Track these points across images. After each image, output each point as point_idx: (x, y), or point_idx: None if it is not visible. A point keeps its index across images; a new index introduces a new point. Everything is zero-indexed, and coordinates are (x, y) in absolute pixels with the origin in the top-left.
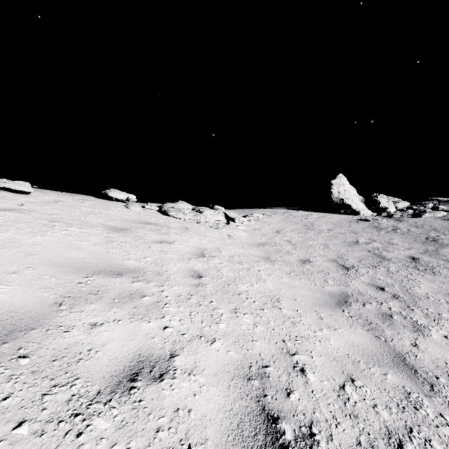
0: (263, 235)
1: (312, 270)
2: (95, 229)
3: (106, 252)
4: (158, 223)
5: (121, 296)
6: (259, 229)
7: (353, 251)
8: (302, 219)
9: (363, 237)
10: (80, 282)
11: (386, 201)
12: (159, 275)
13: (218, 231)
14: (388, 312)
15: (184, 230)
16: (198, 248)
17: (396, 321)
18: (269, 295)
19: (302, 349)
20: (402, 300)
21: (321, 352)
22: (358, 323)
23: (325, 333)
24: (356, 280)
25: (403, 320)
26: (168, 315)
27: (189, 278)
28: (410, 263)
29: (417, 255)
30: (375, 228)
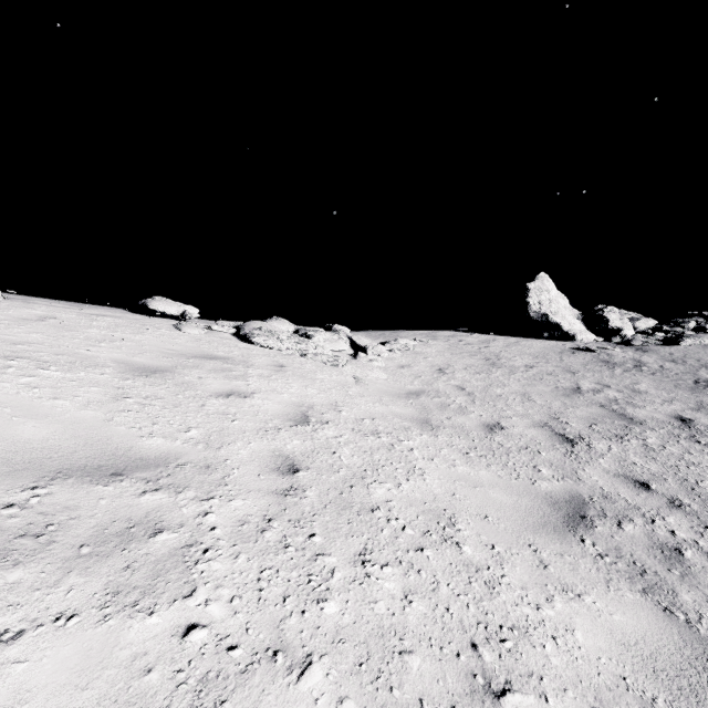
0: (416, 376)
1: (508, 445)
2: (97, 371)
3: (105, 422)
4: (229, 357)
5: (103, 535)
6: (409, 365)
7: (575, 406)
8: (481, 349)
9: (586, 380)
10: (9, 503)
11: (618, 318)
12: (208, 471)
13: (337, 370)
14: (671, 542)
15: (275, 369)
16: (299, 404)
17: (693, 566)
18: (433, 507)
19: (518, 672)
20: (690, 512)
21: (564, 677)
22: (620, 574)
23: (560, 610)
24: (592, 467)
25: (707, 562)
26: (204, 585)
27: (270, 476)
28: (681, 429)
29: (687, 414)
30: (605, 363)
